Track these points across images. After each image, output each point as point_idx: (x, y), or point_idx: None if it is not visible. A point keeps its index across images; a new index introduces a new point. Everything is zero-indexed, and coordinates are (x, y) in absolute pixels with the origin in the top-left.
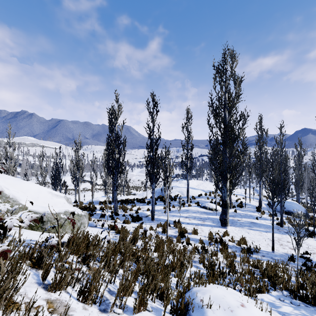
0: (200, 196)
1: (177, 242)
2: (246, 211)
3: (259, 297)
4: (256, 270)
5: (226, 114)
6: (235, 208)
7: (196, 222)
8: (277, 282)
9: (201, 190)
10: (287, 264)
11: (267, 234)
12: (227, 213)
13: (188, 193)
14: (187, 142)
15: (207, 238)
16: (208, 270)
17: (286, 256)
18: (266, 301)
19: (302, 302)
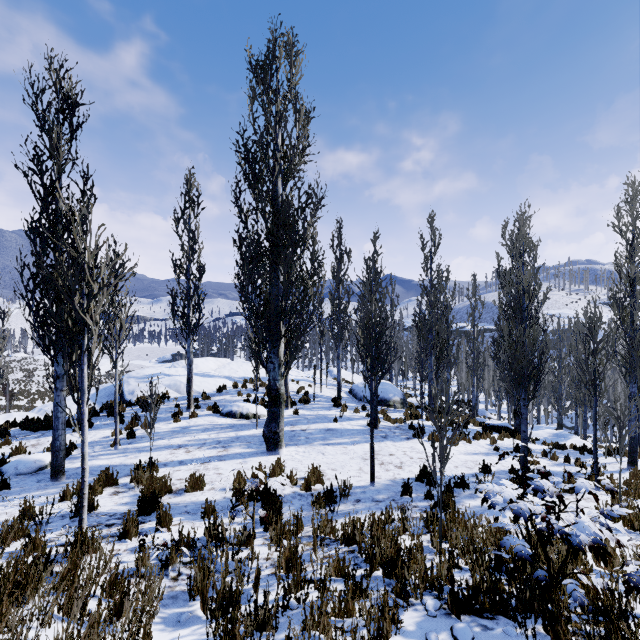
0: (223, 391)
1: (125, 537)
2: (316, 409)
3: None
4: (352, 551)
5: (278, 185)
6: (295, 406)
7: (205, 456)
8: (409, 578)
9: (226, 379)
10: (407, 508)
11: (356, 447)
12: (281, 416)
13: (190, 385)
14: (187, 259)
15: (230, 492)
16: (213, 634)
17: (395, 486)
18: None
19: (472, 616)
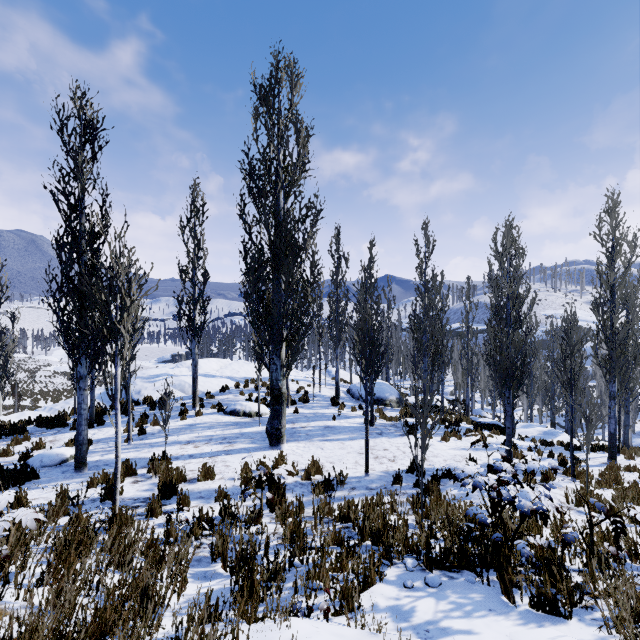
0: (226, 391)
1: (151, 515)
2: (316, 408)
3: (367, 603)
4: (347, 527)
5: (280, 199)
6: (295, 405)
7: (212, 450)
8: (393, 543)
9: (228, 379)
10: (396, 493)
11: (353, 443)
12: (283, 414)
13: (196, 385)
14: (193, 265)
15: (238, 481)
16: (236, 579)
17: (387, 477)
18: (383, 608)
19: (442, 570)
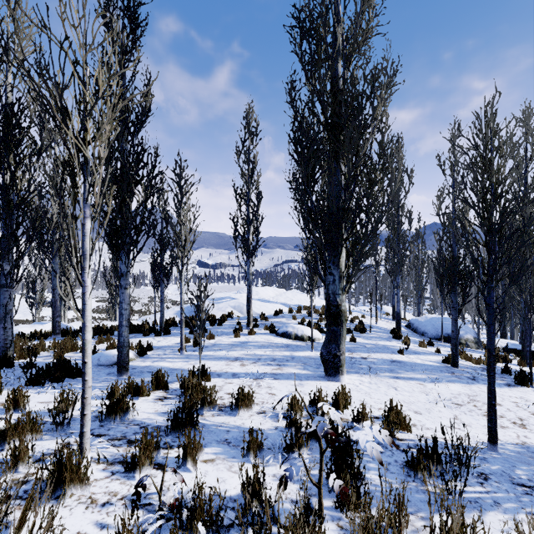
0: (279, 315)
1: (134, 469)
2: (374, 339)
3: None
4: None
5: (338, 69)
6: (351, 333)
7: (258, 371)
8: None
9: (282, 305)
10: None
11: (438, 387)
12: (342, 337)
13: (249, 304)
14: (247, 186)
15: (284, 420)
16: None
17: None
18: None
19: None
